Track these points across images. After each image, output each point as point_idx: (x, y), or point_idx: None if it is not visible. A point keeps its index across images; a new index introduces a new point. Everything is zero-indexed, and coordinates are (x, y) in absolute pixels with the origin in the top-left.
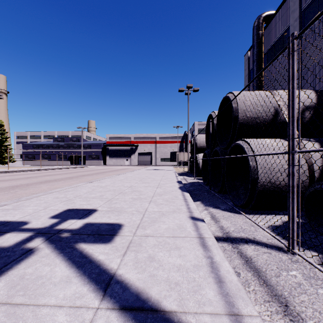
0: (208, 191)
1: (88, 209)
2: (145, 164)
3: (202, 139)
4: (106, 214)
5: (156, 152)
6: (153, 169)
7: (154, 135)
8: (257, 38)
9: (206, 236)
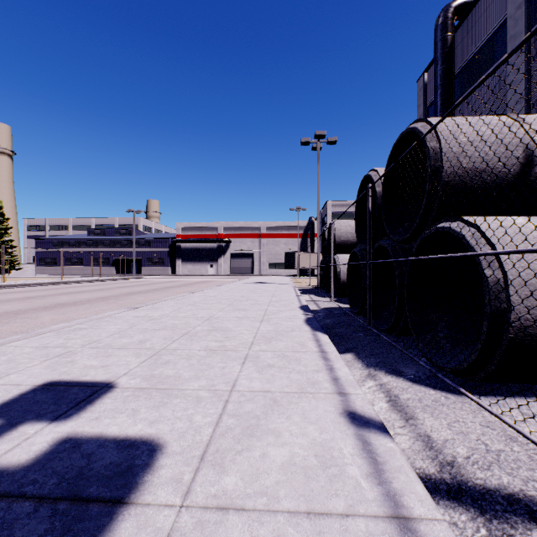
0: (364, 328)
1: (93, 384)
2: (242, 274)
3: (345, 228)
4: (132, 400)
5: (261, 253)
6: (255, 283)
7: (257, 223)
8: (442, 46)
9: (415, 510)
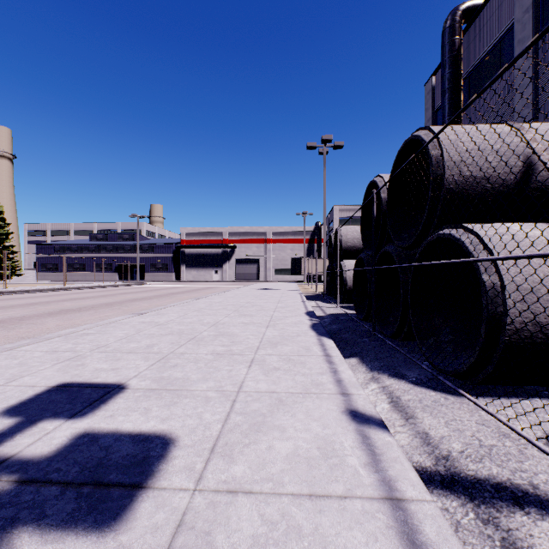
0: (369, 334)
1: (105, 385)
2: (247, 280)
3: (351, 233)
4: (143, 400)
5: (267, 259)
6: (261, 289)
7: (263, 228)
8: (450, 49)
9: (407, 493)
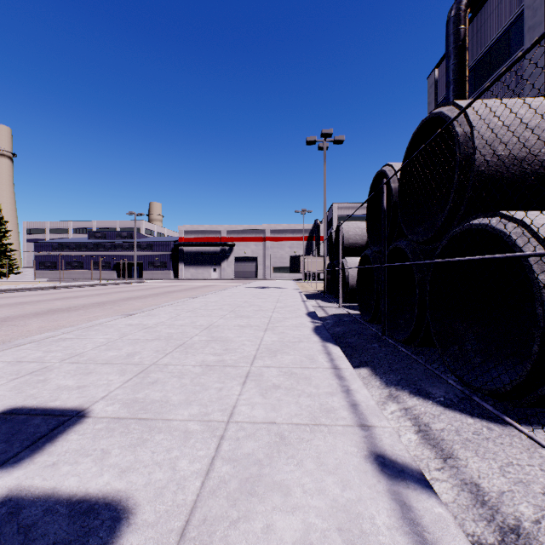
0: (378, 338)
1: (61, 412)
2: (246, 278)
3: (353, 230)
4: (104, 436)
5: (266, 257)
6: (259, 287)
7: (261, 226)
8: (455, 39)
9: None
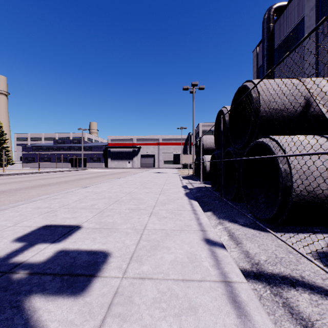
0: (218, 198)
1: (69, 226)
2: (147, 167)
3: (209, 140)
4: (92, 234)
5: (159, 154)
6: (155, 172)
7: (157, 136)
8: (267, 31)
9: (233, 279)
